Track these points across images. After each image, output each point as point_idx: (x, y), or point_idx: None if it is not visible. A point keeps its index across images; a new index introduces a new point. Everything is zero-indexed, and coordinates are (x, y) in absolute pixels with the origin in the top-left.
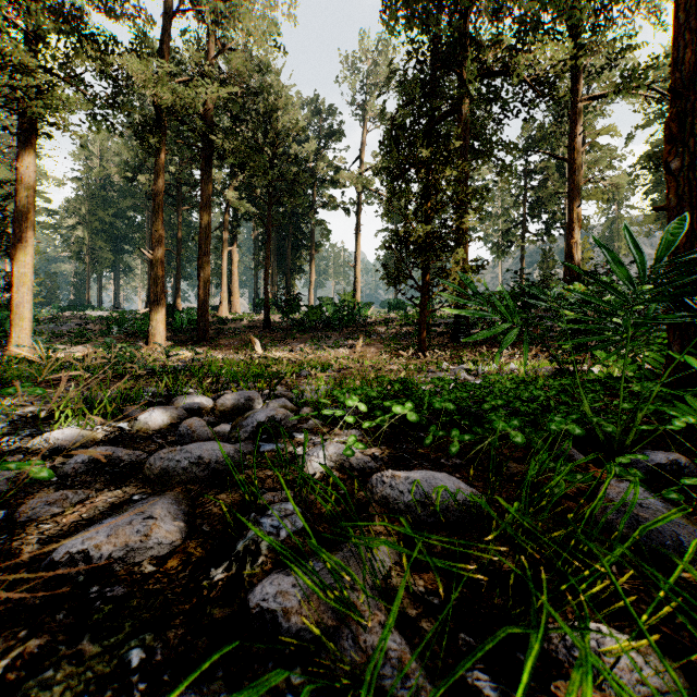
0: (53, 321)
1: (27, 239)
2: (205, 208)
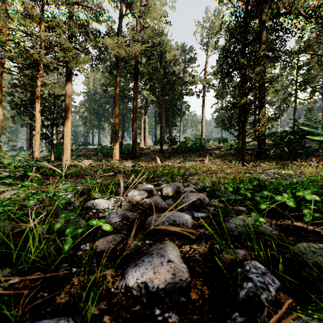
0: (77, 150)
1: (68, 117)
2: (135, 99)
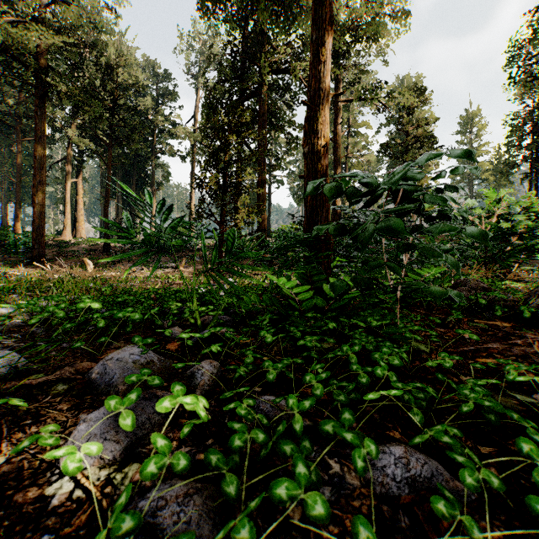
0: None
1: None
2: (41, 141)
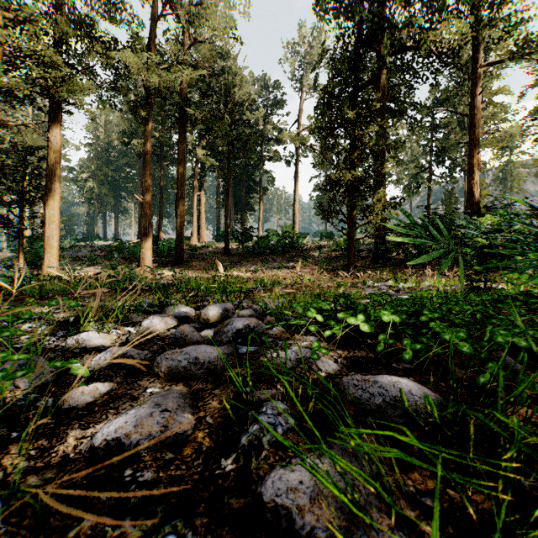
0: (72, 249)
1: (55, 189)
2: (181, 163)
